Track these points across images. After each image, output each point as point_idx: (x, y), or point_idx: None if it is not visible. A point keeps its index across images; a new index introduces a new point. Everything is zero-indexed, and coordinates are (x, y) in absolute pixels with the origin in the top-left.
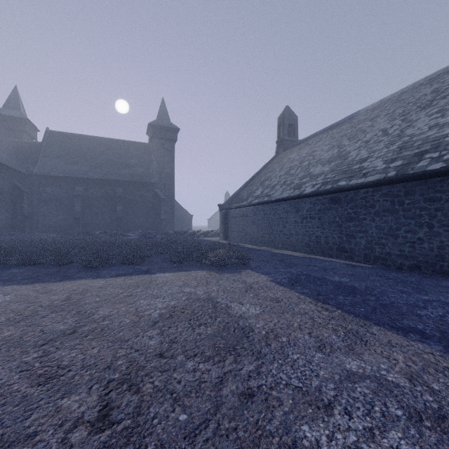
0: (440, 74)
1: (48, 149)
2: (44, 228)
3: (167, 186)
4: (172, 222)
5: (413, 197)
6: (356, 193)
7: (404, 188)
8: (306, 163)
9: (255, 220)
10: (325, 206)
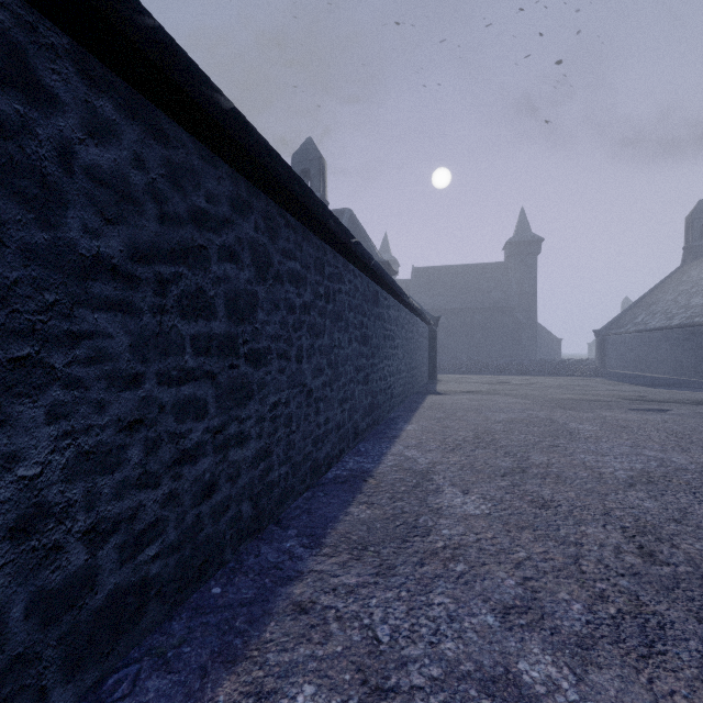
0: None
1: (415, 286)
2: None
3: (527, 308)
4: (533, 349)
5: None
6: None
7: None
8: (694, 290)
9: (632, 347)
10: (686, 337)
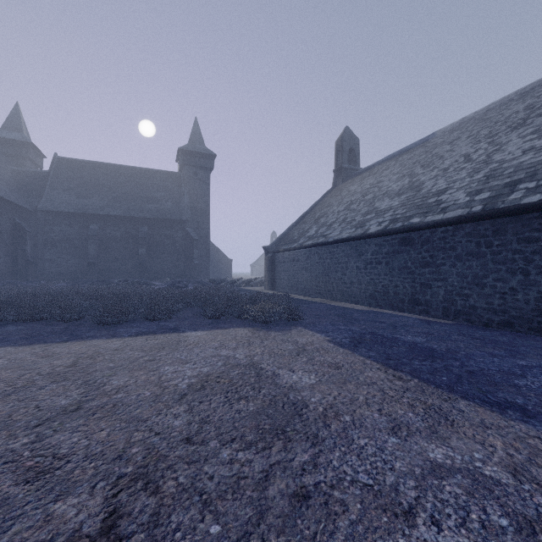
0: (535, 86)
1: (57, 180)
2: (51, 275)
3: (201, 225)
4: (207, 268)
5: (504, 237)
6: (433, 233)
7: (493, 226)
8: (371, 196)
9: (307, 266)
10: (395, 249)
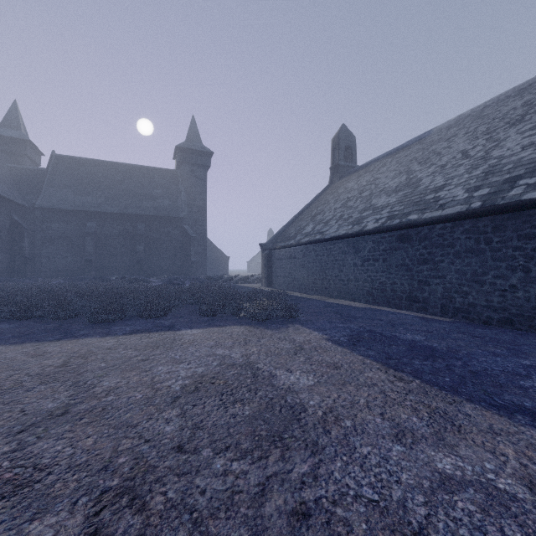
0: (533, 83)
1: (54, 177)
2: (49, 272)
3: (198, 222)
4: (204, 265)
5: (504, 234)
6: (431, 230)
7: (492, 222)
8: (368, 193)
9: (304, 263)
10: (392, 245)
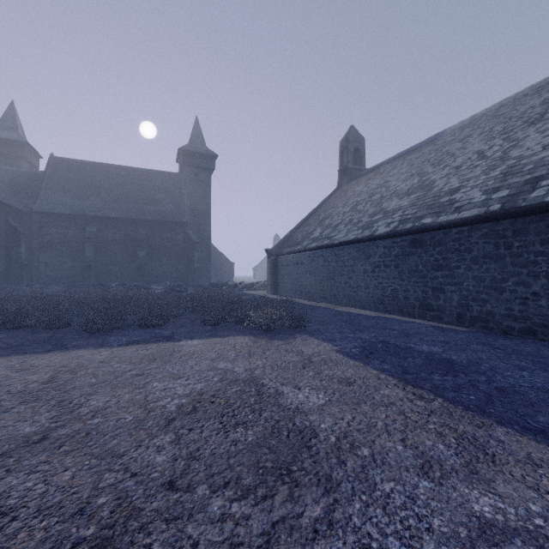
0: None
1: (53, 180)
2: (47, 279)
3: (202, 227)
4: (208, 272)
5: (525, 238)
6: (446, 234)
7: (512, 226)
8: (378, 197)
9: (312, 269)
10: (405, 251)
